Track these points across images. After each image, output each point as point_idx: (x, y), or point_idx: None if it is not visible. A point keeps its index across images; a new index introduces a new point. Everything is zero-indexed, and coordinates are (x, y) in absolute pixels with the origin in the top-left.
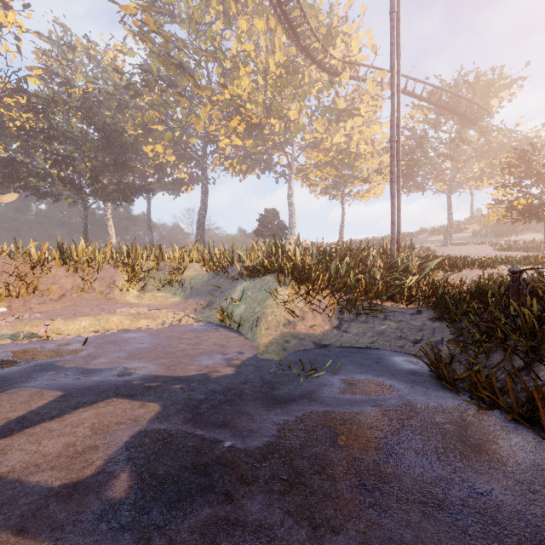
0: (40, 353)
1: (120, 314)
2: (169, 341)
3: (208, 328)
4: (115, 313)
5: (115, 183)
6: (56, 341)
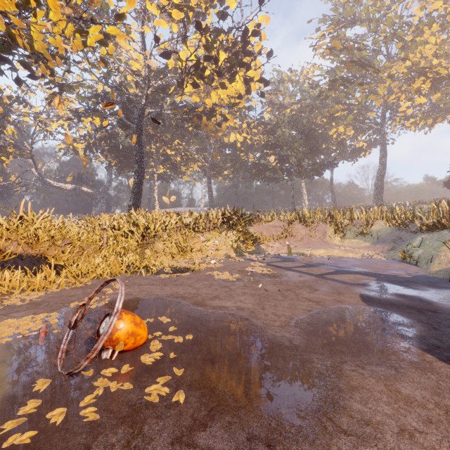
0: (313, 260)
1: (337, 249)
2: (369, 263)
3: (393, 261)
4: (334, 249)
5: (311, 165)
6: (314, 257)
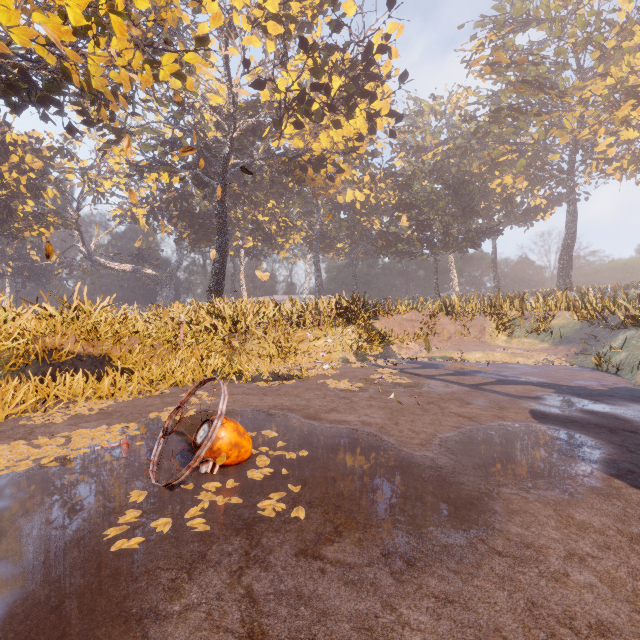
0: (466, 366)
1: (500, 352)
2: (547, 371)
3: (582, 369)
4: (496, 351)
5: (463, 233)
6: (467, 363)
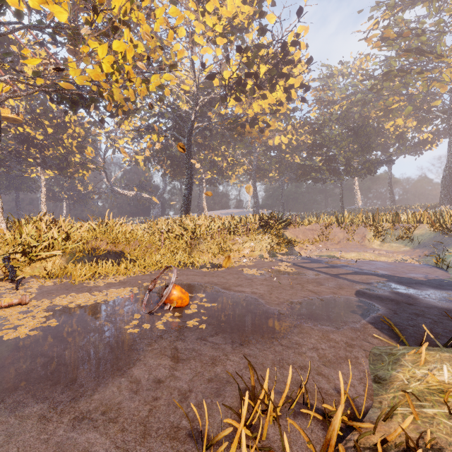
0: (340, 262)
1: (370, 253)
2: (396, 267)
3: (424, 266)
4: (367, 252)
5: (361, 164)
6: (344, 260)
